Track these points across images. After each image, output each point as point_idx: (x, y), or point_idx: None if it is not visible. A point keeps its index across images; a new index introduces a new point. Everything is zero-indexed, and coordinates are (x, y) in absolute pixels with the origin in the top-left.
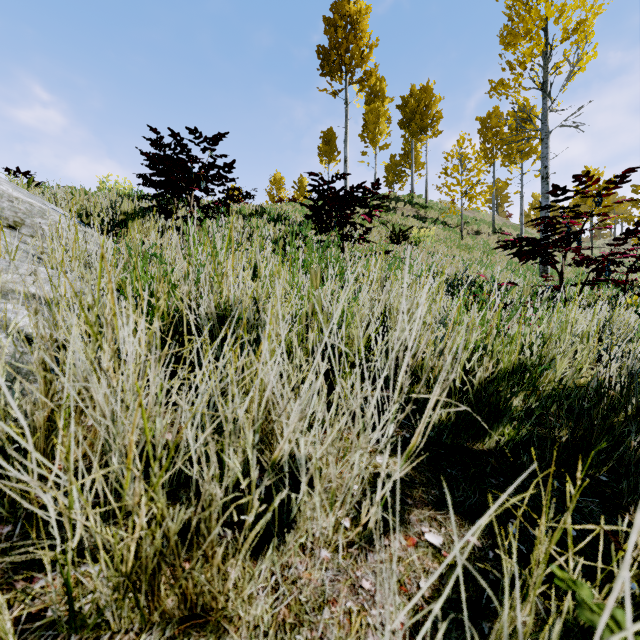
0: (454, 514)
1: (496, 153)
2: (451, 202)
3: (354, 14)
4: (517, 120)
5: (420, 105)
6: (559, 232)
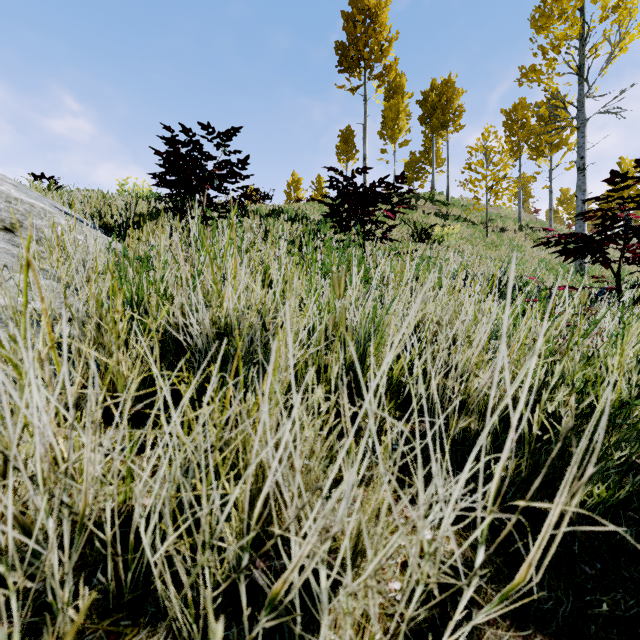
0: (545, 636)
1: (522, 146)
2: (475, 198)
3: (373, 7)
4: (550, 108)
5: (441, 99)
6: (619, 226)
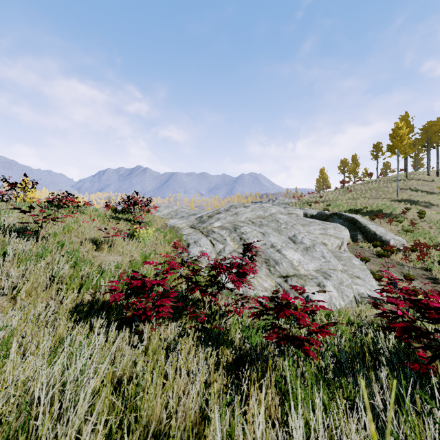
0: None
1: None
2: None
3: (401, 133)
4: None
5: (433, 129)
6: None
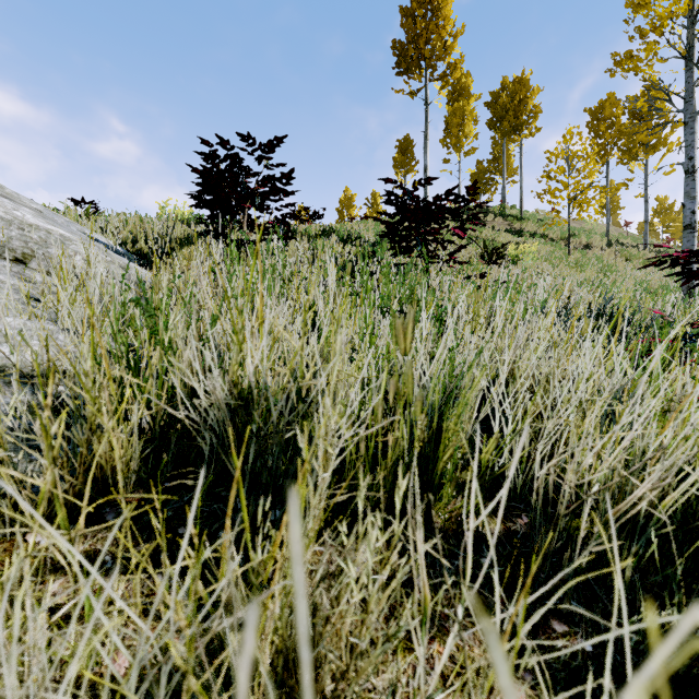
0: None
1: (611, 149)
2: (555, 211)
3: None
4: (650, 101)
5: (513, 100)
6: None
